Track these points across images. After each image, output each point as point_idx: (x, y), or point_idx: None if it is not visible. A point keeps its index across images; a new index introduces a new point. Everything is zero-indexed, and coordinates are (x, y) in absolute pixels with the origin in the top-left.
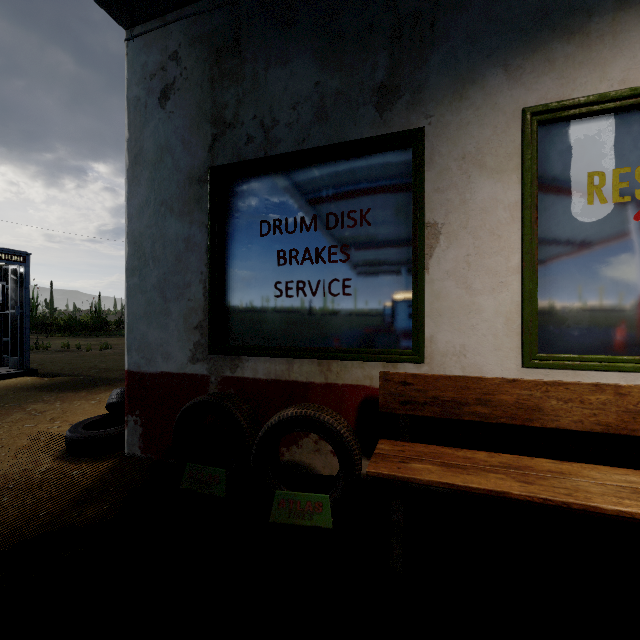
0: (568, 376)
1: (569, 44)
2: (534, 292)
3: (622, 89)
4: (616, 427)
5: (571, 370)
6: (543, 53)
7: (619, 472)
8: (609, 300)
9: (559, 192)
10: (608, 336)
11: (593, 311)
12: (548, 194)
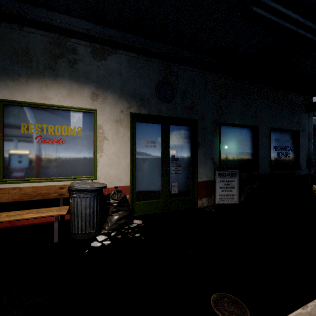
0: (13, 185)
1: (13, 82)
2: (1, 159)
3: (28, 101)
4: (18, 199)
5: (14, 183)
6: (4, 82)
7: (16, 212)
8: (28, 162)
9: (12, 127)
10: (28, 172)
11: (23, 165)
12: (9, 127)
